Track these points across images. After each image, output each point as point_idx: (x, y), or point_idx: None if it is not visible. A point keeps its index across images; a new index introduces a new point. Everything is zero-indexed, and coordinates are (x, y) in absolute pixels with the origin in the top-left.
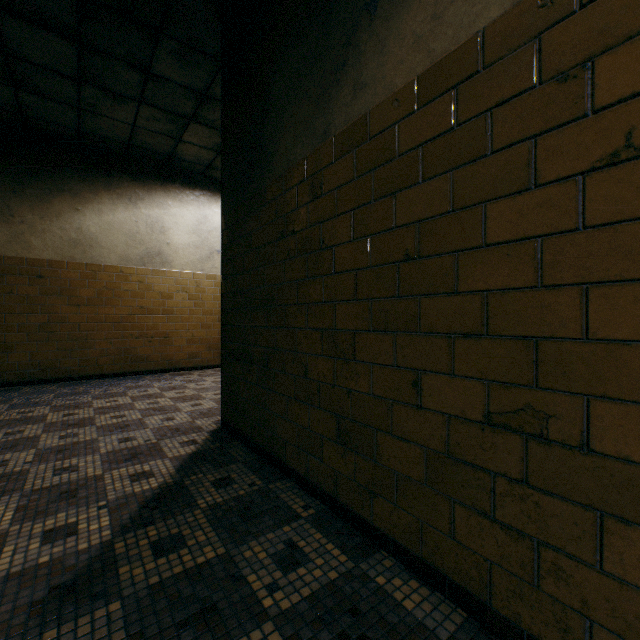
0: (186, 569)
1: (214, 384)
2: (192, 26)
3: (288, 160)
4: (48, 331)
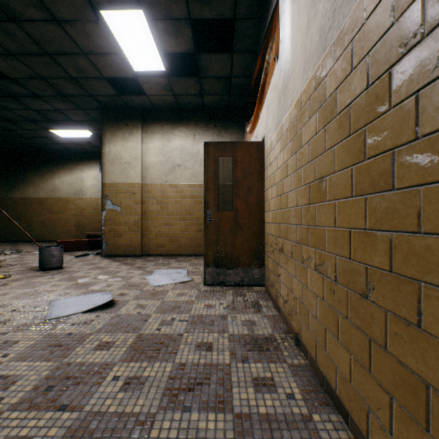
0: None
1: None
2: None
3: None
4: None
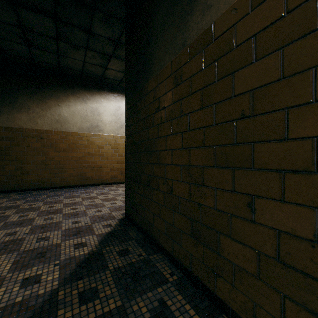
0: (97, 316)
1: (123, 192)
2: (110, 3)
3: (160, 65)
4: (45, 164)
